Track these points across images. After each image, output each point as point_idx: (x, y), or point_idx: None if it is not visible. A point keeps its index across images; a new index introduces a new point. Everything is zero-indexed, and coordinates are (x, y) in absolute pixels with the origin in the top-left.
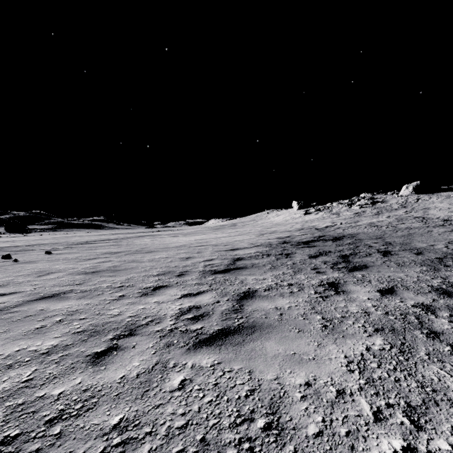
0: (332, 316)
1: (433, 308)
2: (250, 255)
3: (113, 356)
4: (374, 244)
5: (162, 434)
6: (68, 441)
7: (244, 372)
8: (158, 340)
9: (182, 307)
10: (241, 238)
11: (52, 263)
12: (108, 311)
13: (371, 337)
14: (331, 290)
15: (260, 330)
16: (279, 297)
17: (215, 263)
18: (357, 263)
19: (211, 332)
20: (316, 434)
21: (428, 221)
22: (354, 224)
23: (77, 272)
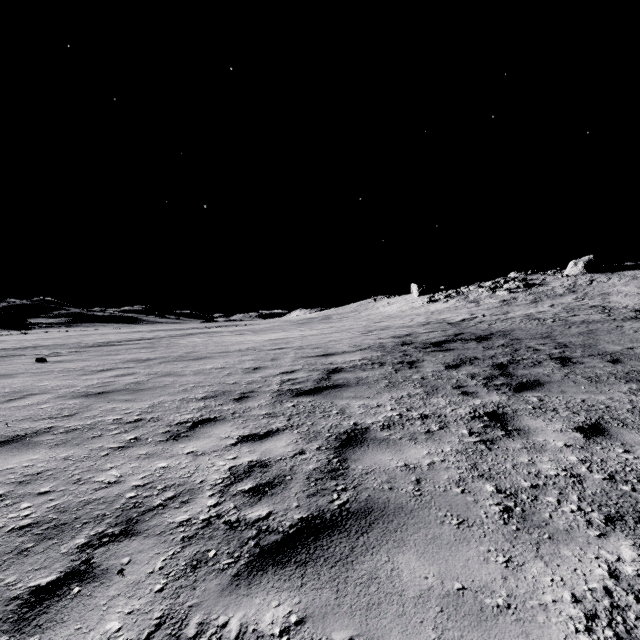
0: (513, 484)
1: None
2: (354, 364)
3: (69, 599)
4: (542, 346)
5: None
6: None
7: None
8: (176, 548)
9: (237, 464)
10: (337, 336)
11: (39, 378)
12: (98, 475)
13: (607, 540)
14: (496, 428)
15: (383, 522)
16: (408, 442)
17: (298, 378)
18: (524, 377)
19: (286, 526)
20: None
21: (612, 312)
22: (503, 317)
23: (73, 394)
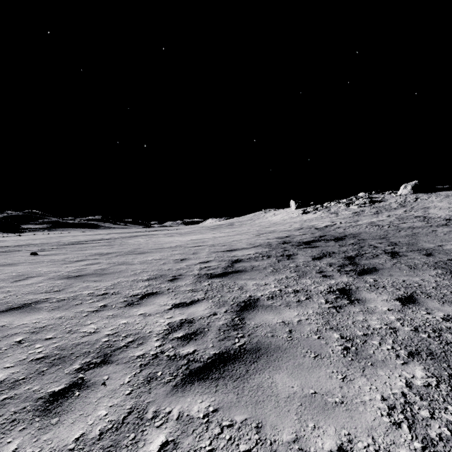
0: (351, 333)
1: None
2: (250, 257)
3: (74, 399)
4: (379, 244)
5: None
6: None
7: (250, 428)
8: (137, 371)
9: (172, 321)
10: (238, 238)
11: (35, 266)
12: (82, 328)
13: (407, 366)
14: (344, 298)
15: (267, 355)
16: (285, 308)
17: (212, 266)
18: (365, 266)
19: (205, 358)
20: None
21: (430, 221)
22: (354, 224)
23: (59, 277)
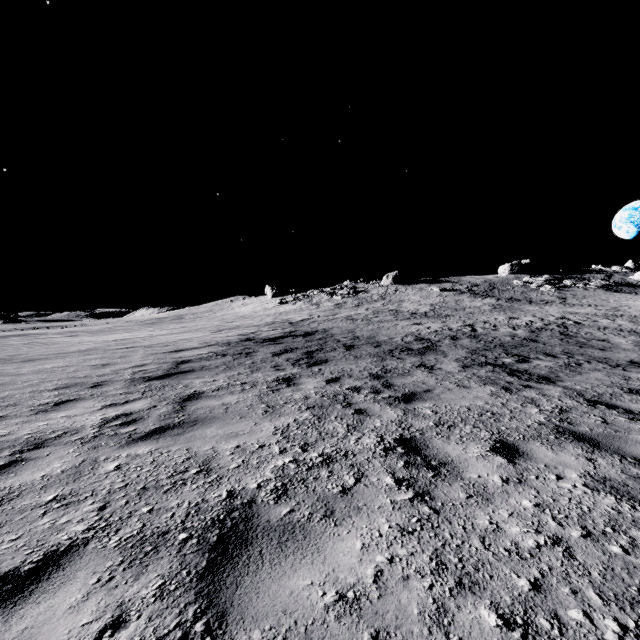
0: (276, 403)
1: (360, 389)
2: (201, 357)
3: (22, 466)
4: (343, 339)
5: (104, 494)
6: (0, 517)
7: (182, 450)
8: (79, 446)
9: (107, 416)
10: (189, 335)
11: None
12: None
13: (301, 413)
14: (284, 384)
15: (203, 422)
16: (228, 395)
17: (149, 369)
18: (320, 358)
19: (147, 431)
20: (236, 467)
21: (399, 315)
22: (331, 317)
23: None
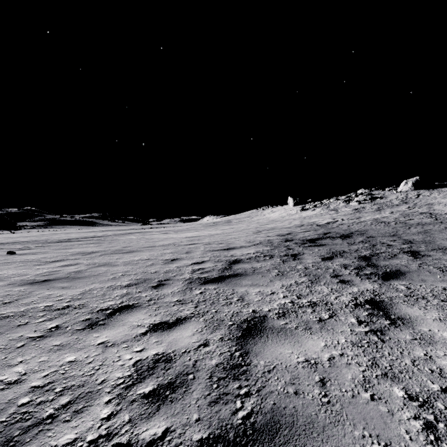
0: (422, 387)
1: None
2: (250, 257)
3: None
4: (392, 242)
5: None
6: None
7: None
8: None
9: (142, 358)
10: (236, 235)
11: (2, 267)
12: (2, 372)
13: None
14: (380, 316)
15: None
16: (304, 332)
17: (206, 267)
18: (387, 268)
19: None
20: None
21: (438, 217)
22: (357, 220)
23: (22, 282)
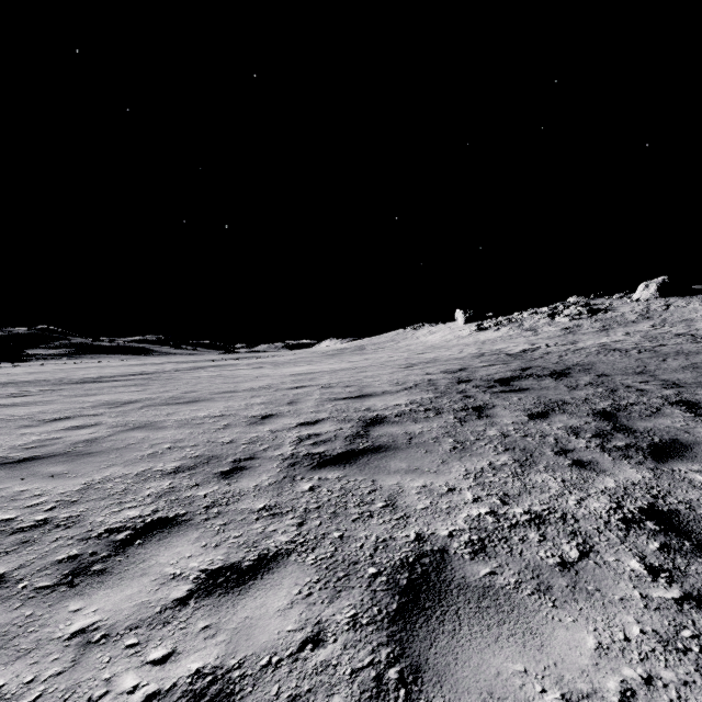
0: None
1: None
2: (400, 411)
3: None
4: (645, 385)
5: None
6: None
7: None
8: None
9: (163, 689)
10: (374, 371)
11: None
12: None
13: None
14: (690, 554)
15: None
16: (539, 602)
17: (323, 433)
18: (653, 435)
19: None
20: None
21: None
22: (573, 347)
23: None
